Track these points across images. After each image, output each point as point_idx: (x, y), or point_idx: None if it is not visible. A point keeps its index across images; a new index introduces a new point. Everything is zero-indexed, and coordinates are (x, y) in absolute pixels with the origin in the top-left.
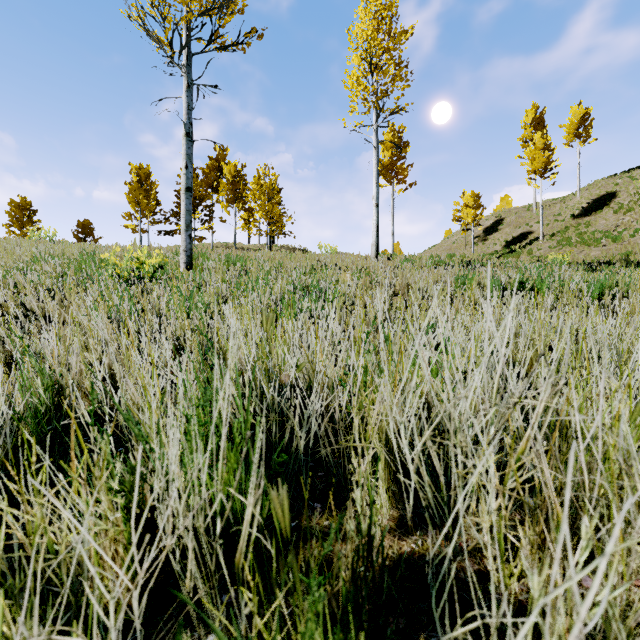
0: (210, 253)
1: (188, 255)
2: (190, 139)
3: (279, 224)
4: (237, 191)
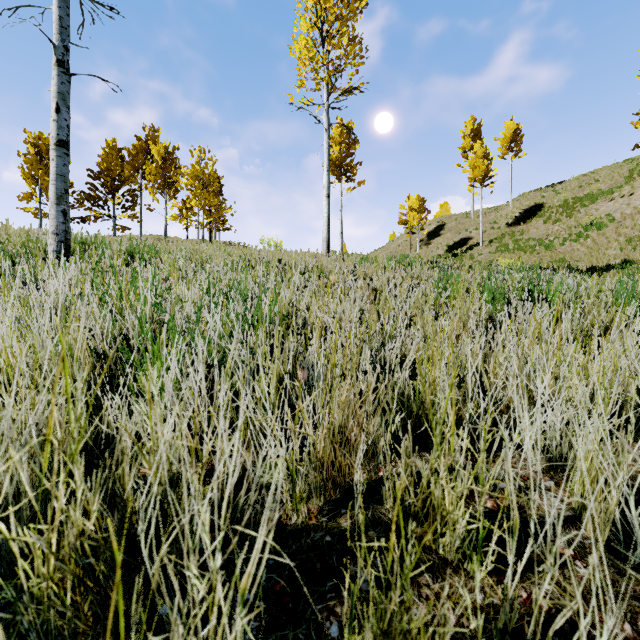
0: (110, 241)
1: (61, 240)
2: (65, 70)
3: (217, 215)
4: (168, 176)
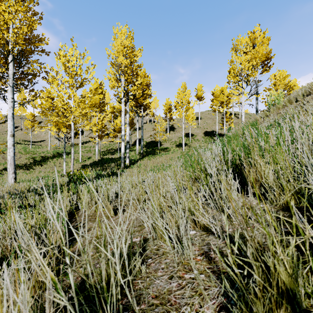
0: None
1: None
2: None
3: None
4: None
